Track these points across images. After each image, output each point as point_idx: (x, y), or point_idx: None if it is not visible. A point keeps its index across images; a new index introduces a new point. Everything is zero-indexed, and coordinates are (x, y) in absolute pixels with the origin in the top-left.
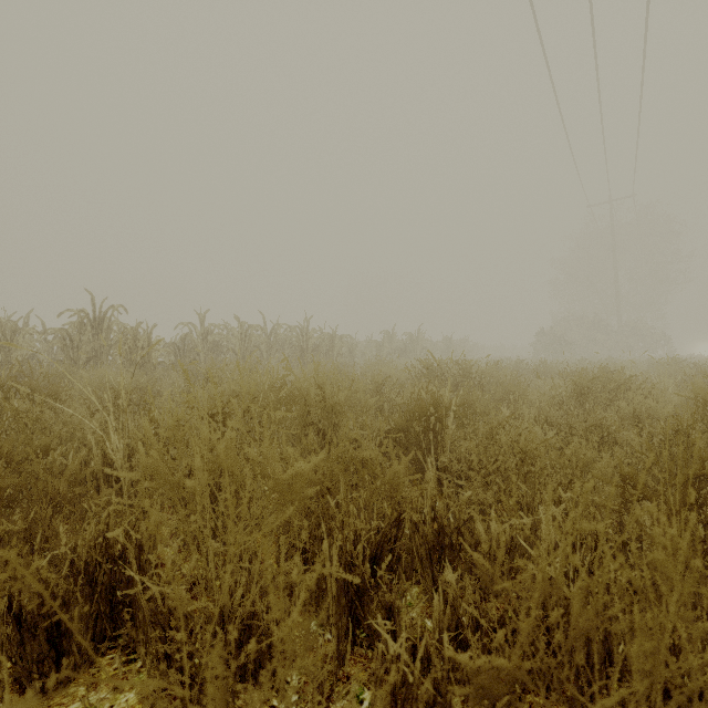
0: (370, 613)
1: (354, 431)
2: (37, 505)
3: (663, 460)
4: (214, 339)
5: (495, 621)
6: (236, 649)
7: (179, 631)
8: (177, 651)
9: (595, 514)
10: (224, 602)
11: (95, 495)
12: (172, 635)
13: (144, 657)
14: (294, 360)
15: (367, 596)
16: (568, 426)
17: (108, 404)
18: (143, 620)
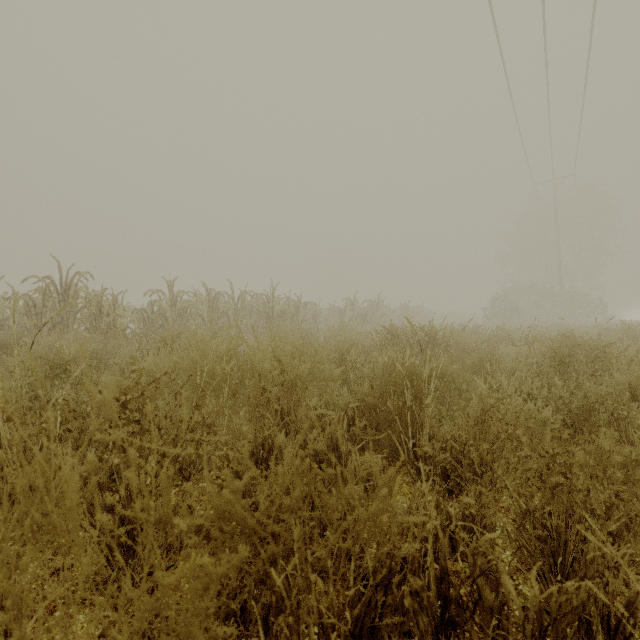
0: None
1: (317, 411)
2: None
3: None
4: (182, 305)
5: None
6: None
7: None
8: None
9: None
10: None
11: None
12: None
13: None
14: (261, 325)
15: None
16: (554, 400)
17: None
18: None
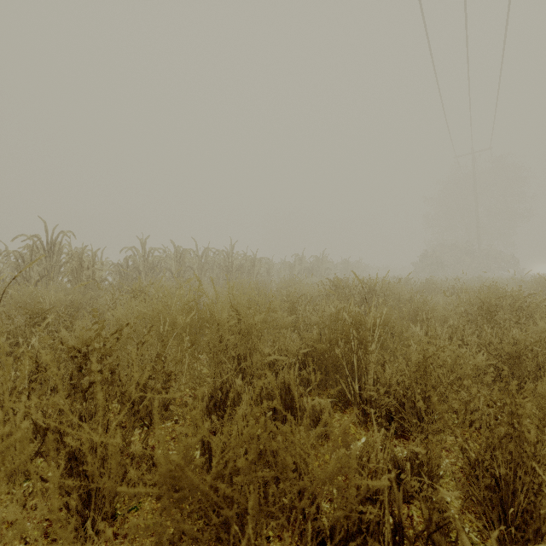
0: None
1: (271, 357)
2: None
3: None
4: (153, 260)
5: None
6: None
7: None
8: None
9: None
10: None
11: None
12: None
13: None
14: (221, 278)
15: None
16: (485, 345)
17: None
18: None
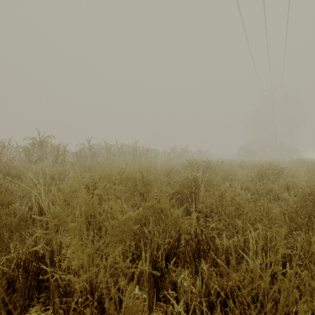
0: (164, 285)
1: (157, 193)
2: (2, 231)
3: (303, 208)
4: (94, 150)
5: (227, 290)
6: (98, 305)
7: (70, 296)
8: (67, 307)
9: (276, 237)
10: (92, 281)
11: (32, 225)
12: (64, 300)
13: (52, 308)
14: (130, 160)
15: (163, 277)
16: (256, 191)
17: (41, 181)
18: (52, 289)
